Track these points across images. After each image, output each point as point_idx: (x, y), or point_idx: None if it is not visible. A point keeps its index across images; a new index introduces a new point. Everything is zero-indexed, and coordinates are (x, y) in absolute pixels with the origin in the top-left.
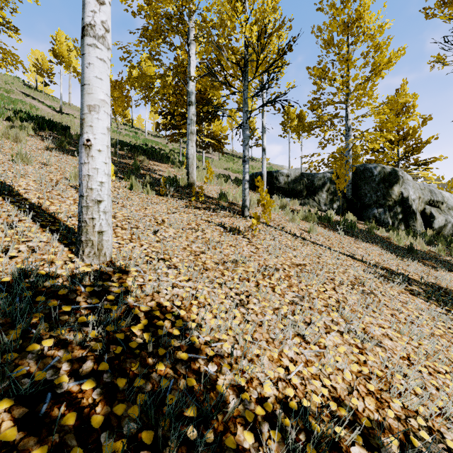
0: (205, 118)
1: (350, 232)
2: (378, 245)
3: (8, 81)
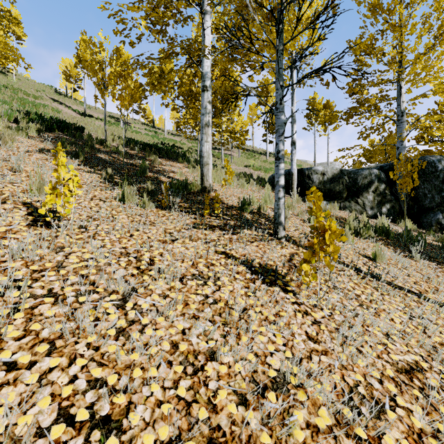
0: (224, 110)
1: (424, 253)
2: None
3: (40, 88)
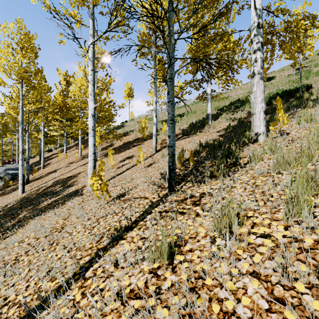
0: None
1: None
2: None
3: None
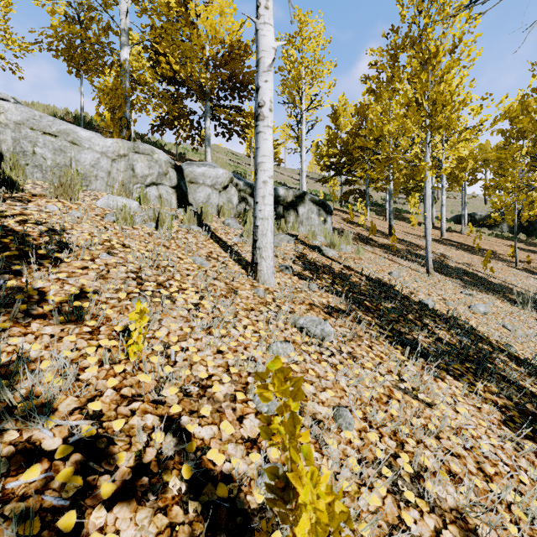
0: None
1: (511, 240)
2: (523, 244)
3: None
